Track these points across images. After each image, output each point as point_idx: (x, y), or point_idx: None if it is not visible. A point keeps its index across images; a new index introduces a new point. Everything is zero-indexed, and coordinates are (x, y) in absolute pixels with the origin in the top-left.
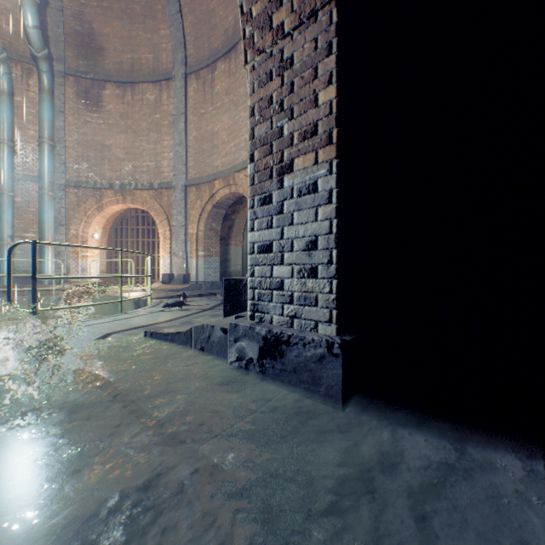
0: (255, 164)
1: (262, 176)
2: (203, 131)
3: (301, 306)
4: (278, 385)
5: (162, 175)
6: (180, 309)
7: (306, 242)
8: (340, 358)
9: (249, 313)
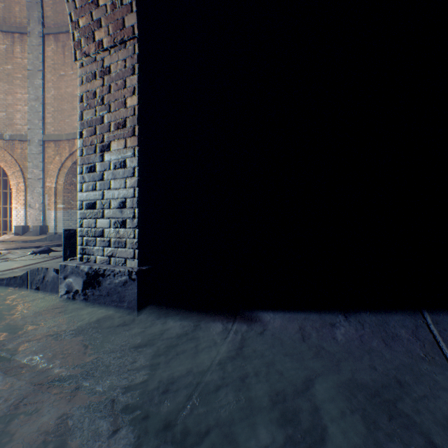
0: (84, 140)
1: (89, 150)
2: (62, 91)
3: (116, 248)
4: (97, 307)
5: (14, 127)
6: (30, 258)
7: (120, 202)
8: (136, 281)
9: (80, 256)
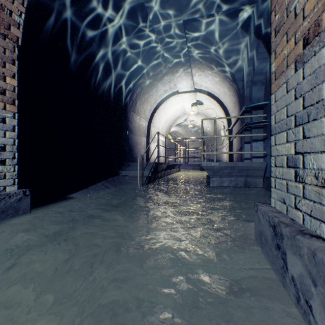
0: None
1: None
2: None
3: None
4: None
5: None
6: None
7: None
8: (30, 195)
9: None
